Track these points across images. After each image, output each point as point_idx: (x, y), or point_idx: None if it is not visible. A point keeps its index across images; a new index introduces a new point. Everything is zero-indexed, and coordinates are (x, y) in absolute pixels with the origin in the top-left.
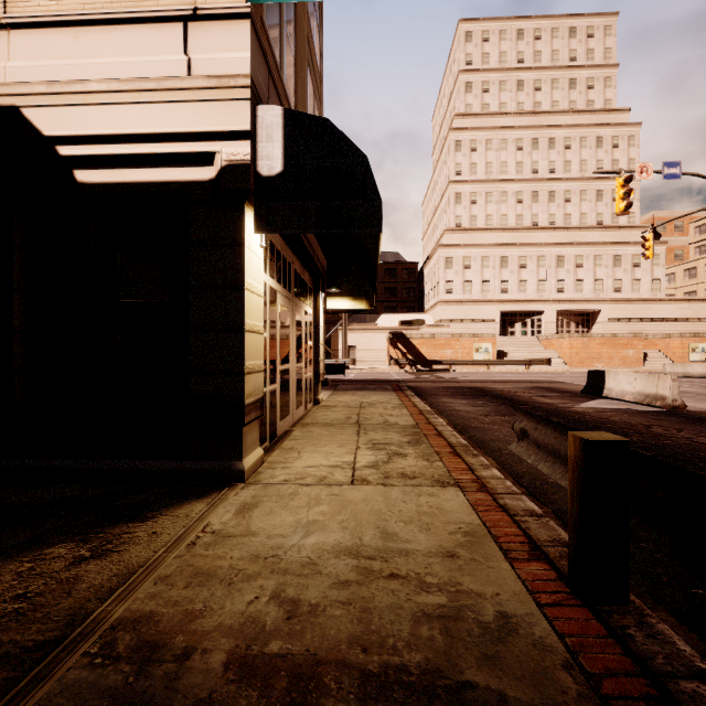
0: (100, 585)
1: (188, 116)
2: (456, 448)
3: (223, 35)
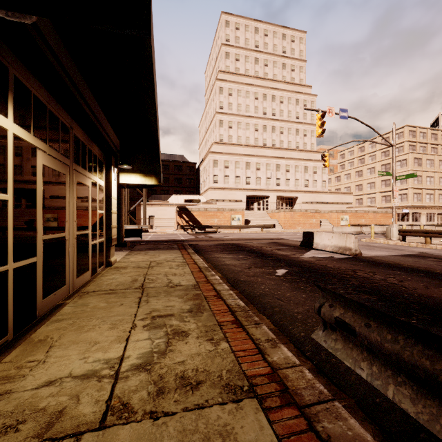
0: None
1: None
2: (236, 314)
3: None
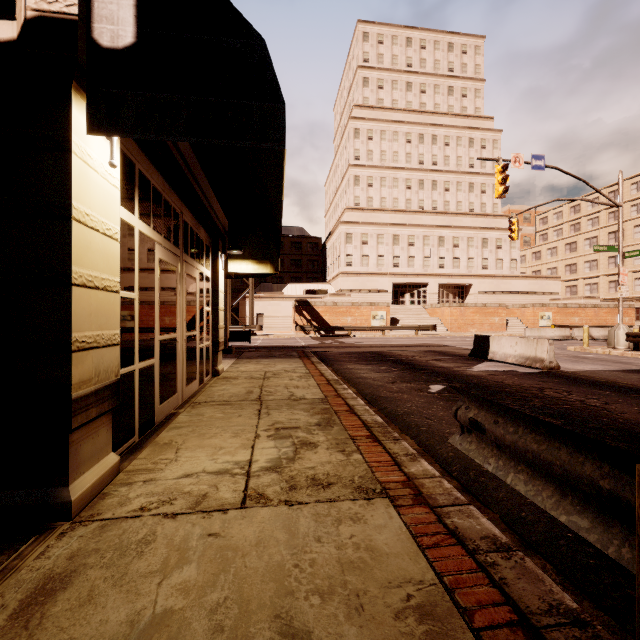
0: None
1: None
2: (372, 430)
3: None
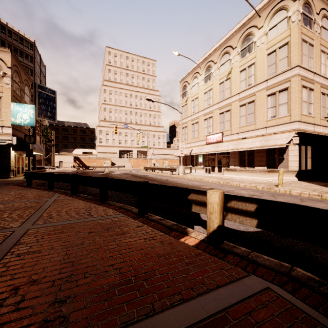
0: None
1: (2, 137)
2: None
3: (8, 129)
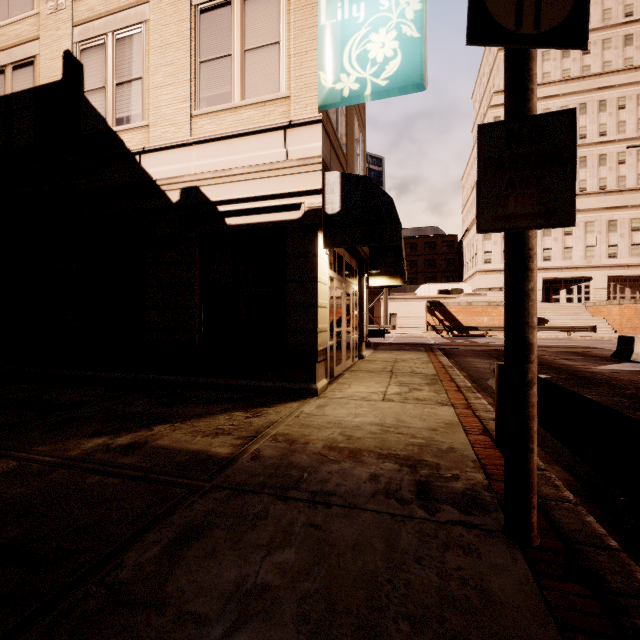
0: (262, 425)
1: (286, 183)
2: (461, 388)
3: (306, 135)
